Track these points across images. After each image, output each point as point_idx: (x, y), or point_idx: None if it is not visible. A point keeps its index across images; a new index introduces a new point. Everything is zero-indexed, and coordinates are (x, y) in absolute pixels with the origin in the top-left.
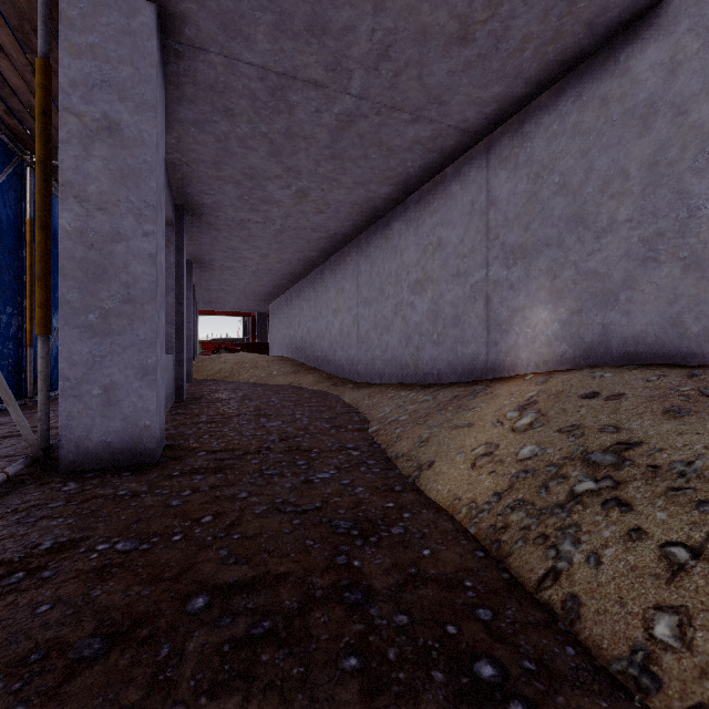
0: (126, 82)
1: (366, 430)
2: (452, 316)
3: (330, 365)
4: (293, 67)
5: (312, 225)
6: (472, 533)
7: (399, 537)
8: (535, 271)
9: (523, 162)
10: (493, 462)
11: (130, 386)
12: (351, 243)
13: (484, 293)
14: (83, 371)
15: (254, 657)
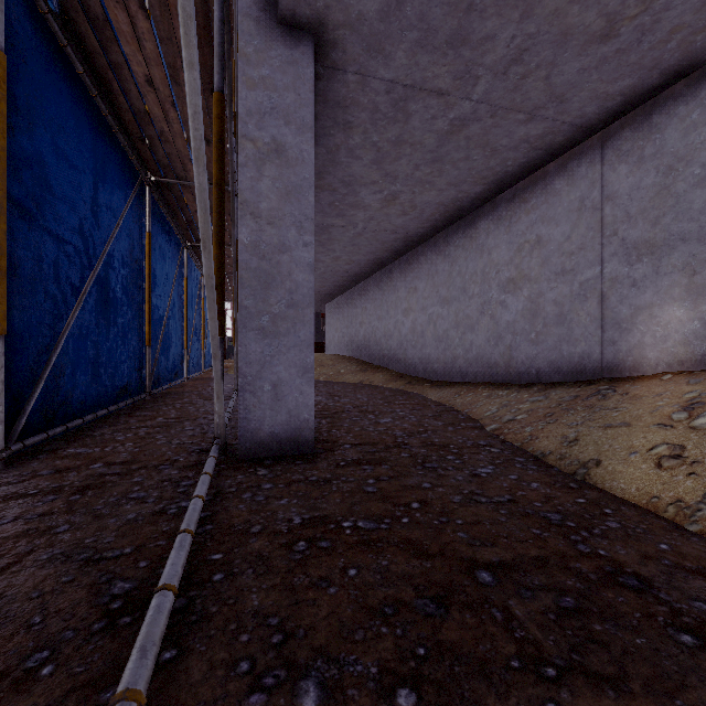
0: (290, 107)
1: (482, 428)
2: (555, 314)
3: (400, 363)
4: (422, 78)
5: (392, 227)
6: (695, 531)
7: (621, 531)
8: (667, 268)
9: (650, 155)
10: (687, 463)
11: (293, 382)
12: (426, 243)
13: (598, 290)
14: (257, 369)
15: (586, 626)
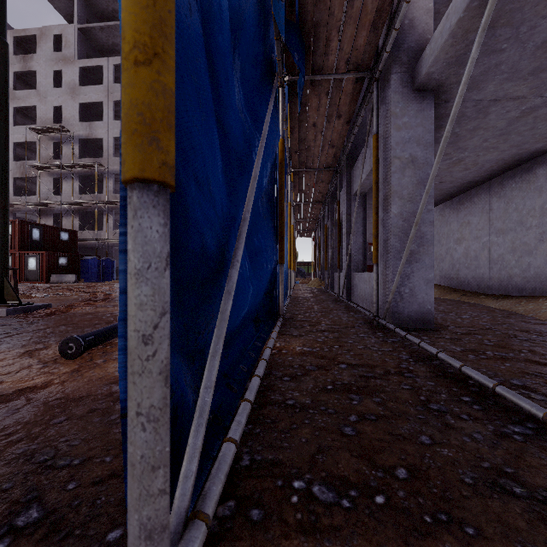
0: (419, 136)
1: None
2: None
3: (452, 281)
4: (504, 94)
5: (452, 179)
6: None
7: None
8: None
9: None
10: None
11: (421, 288)
12: (479, 186)
13: None
14: (401, 280)
15: None
